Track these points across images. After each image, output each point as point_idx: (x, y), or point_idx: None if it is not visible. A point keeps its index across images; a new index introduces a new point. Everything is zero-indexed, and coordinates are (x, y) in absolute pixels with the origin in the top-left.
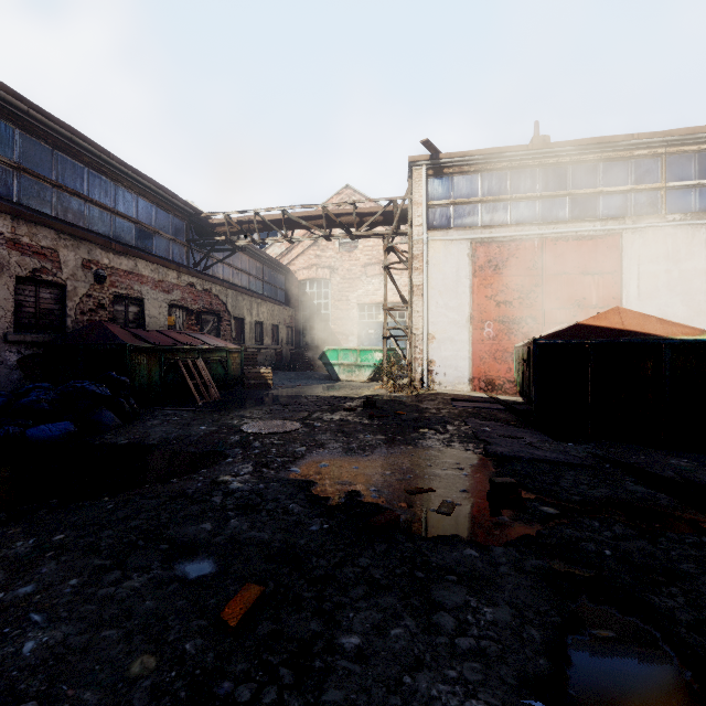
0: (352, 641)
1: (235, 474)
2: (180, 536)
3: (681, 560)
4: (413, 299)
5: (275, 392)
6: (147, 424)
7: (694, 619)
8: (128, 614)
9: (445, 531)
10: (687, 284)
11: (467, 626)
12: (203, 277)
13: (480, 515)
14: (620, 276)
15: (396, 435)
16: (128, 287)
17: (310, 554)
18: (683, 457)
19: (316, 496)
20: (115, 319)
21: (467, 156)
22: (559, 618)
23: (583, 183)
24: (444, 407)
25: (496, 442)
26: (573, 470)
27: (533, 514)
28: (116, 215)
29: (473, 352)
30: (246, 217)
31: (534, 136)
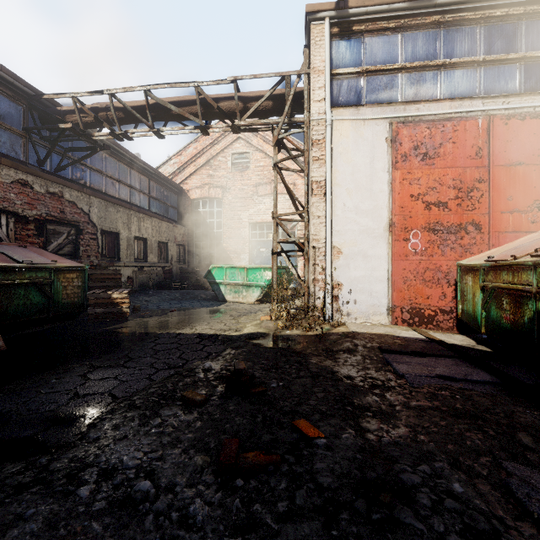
0: None
1: None
2: None
3: None
4: (311, 200)
5: (128, 324)
6: None
7: None
8: None
9: None
10: None
11: None
12: (46, 176)
13: None
14: None
15: None
16: None
17: None
18: None
19: None
20: None
21: (386, 2)
22: None
23: None
24: (383, 378)
25: None
26: None
27: None
28: None
29: (394, 271)
30: (103, 103)
31: None
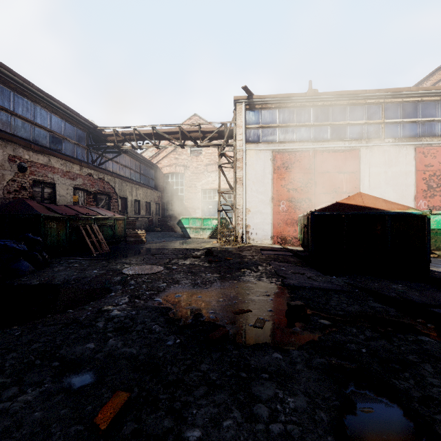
0: (195, 434)
1: (115, 304)
2: (69, 355)
3: (408, 353)
4: (236, 186)
5: (147, 246)
6: (54, 269)
7: (422, 395)
8: (18, 425)
9: (259, 340)
10: (396, 179)
11: (277, 413)
12: (98, 170)
13: (281, 327)
14: (359, 174)
15: (226, 273)
16: (43, 175)
17: (166, 363)
18: (399, 283)
19: (172, 319)
20: (34, 197)
21: (270, 98)
22: (338, 402)
23: (338, 118)
24: (256, 254)
25: (290, 277)
26: (336, 294)
27: (315, 325)
28: (35, 125)
29: (274, 220)
30: (128, 131)
31: (309, 89)
